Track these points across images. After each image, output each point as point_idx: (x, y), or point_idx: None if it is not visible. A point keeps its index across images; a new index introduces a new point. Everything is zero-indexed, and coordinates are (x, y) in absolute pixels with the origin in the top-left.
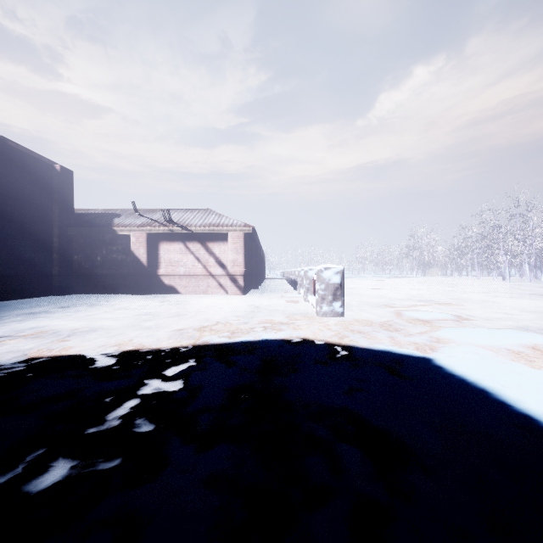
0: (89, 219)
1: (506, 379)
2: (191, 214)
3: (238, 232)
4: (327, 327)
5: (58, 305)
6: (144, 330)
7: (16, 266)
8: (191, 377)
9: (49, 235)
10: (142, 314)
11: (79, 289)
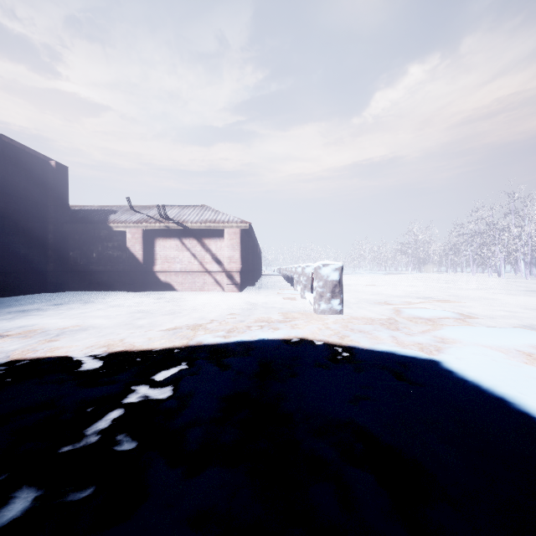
0: (85, 215)
1: (524, 386)
2: (187, 210)
3: (235, 229)
4: (326, 326)
5: (51, 303)
6: (137, 329)
7: (10, 263)
8: (182, 382)
9: (44, 231)
10: (136, 311)
11: (74, 286)
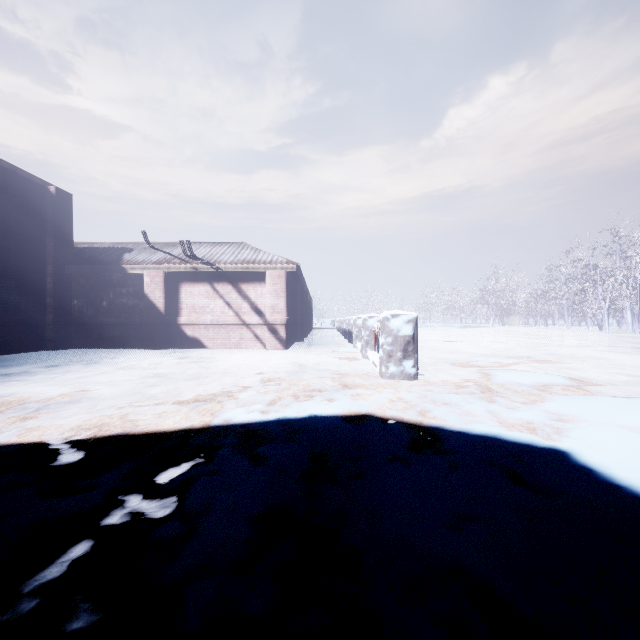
0: (93, 254)
1: None
2: (220, 248)
3: (279, 271)
4: (398, 397)
5: (46, 363)
6: (146, 400)
7: None
8: (193, 490)
9: (41, 274)
10: (151, 376)
11: (80, 342)
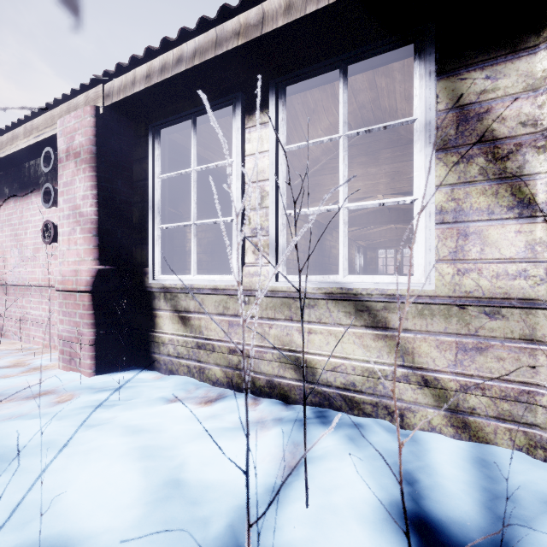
0: None
1: None
2: None
3: None
4: None
5: None
6: None
7: None
8: None
9: None
10: None
11: None
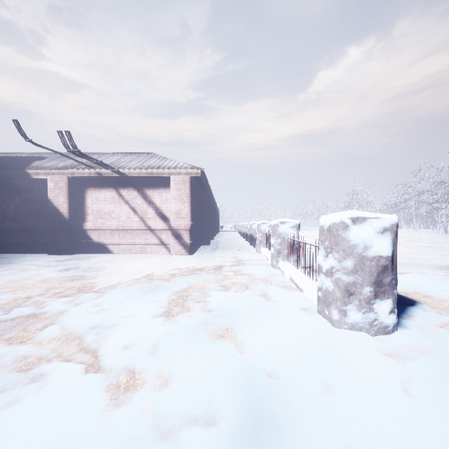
0: (4, 161)
1: None
2: (129, 157)
3: (183, 176)
4: None
5: None
6: None
7: None
8: None
9: None
10: None
11: None
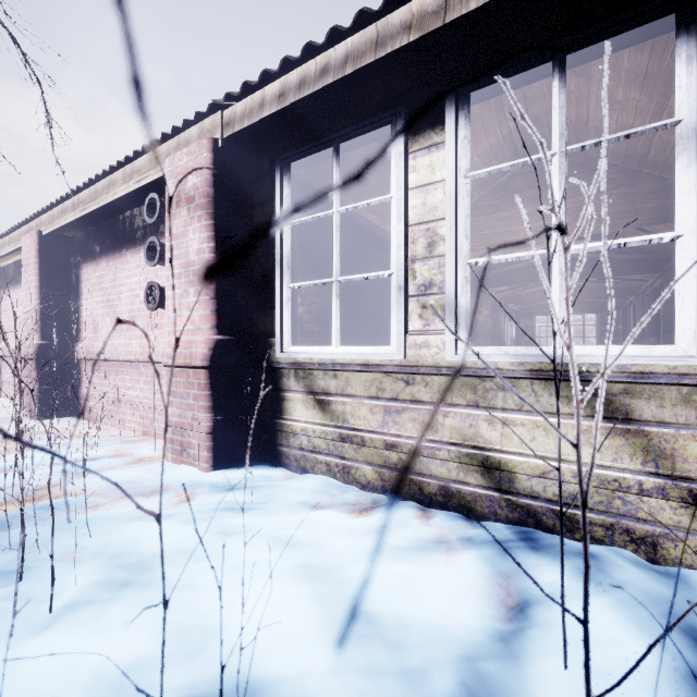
0: None
1: None
2: None
3: None
4: None
5: None
6: None
7: None
8: None
9: None
10: None
11: None
